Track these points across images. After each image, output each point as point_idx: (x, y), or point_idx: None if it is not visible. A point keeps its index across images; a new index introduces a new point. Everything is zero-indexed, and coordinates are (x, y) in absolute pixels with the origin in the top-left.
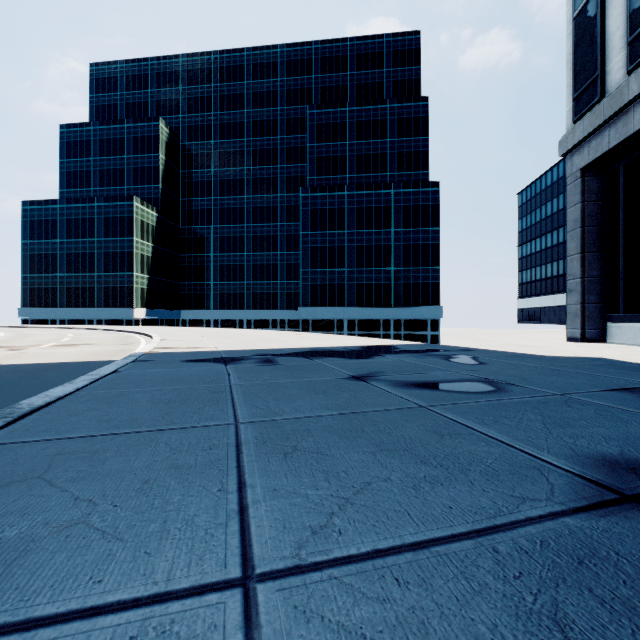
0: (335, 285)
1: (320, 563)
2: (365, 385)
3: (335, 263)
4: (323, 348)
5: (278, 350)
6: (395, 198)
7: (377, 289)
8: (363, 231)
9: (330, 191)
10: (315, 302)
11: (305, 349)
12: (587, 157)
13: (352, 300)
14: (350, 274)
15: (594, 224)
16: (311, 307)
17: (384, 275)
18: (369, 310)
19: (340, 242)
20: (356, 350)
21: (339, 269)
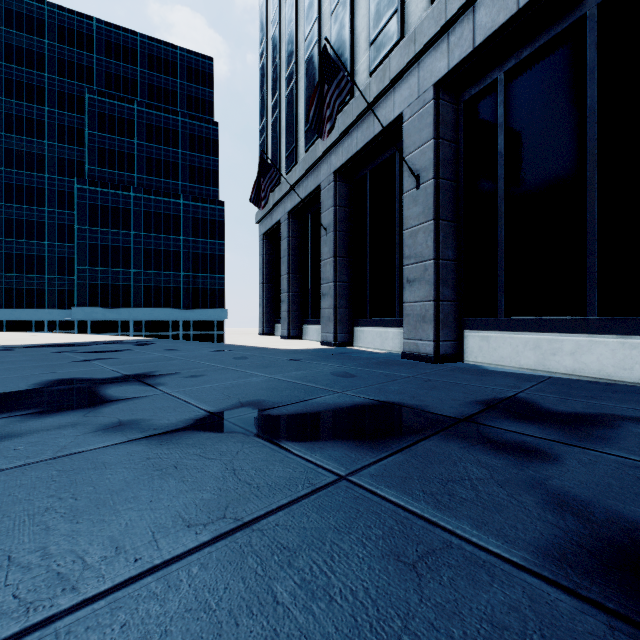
0: (120, 285)
1: (2, 367)
2: (58, 353)
3: (120, 263)
4: (63, 343)
5: (21, 345)
6: (185, 209)
7: (166, 292)
8: (151, 235)
9: (114, 189)
10: (95, 302)
11: (46, 344)
12: (264, 229)
13: (139, 301)
14: (137, 275)
15: (269, 267)
16: (90, 307)
17: (174, 279)
18: (158, 311)
19: (126, 242)
20: (87, 343)
21: (124, 270)
